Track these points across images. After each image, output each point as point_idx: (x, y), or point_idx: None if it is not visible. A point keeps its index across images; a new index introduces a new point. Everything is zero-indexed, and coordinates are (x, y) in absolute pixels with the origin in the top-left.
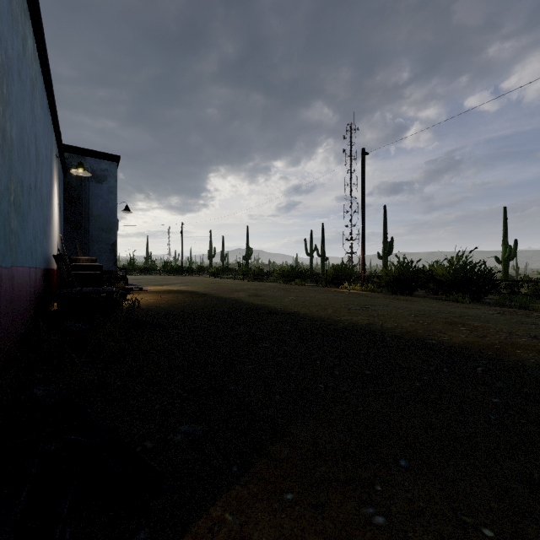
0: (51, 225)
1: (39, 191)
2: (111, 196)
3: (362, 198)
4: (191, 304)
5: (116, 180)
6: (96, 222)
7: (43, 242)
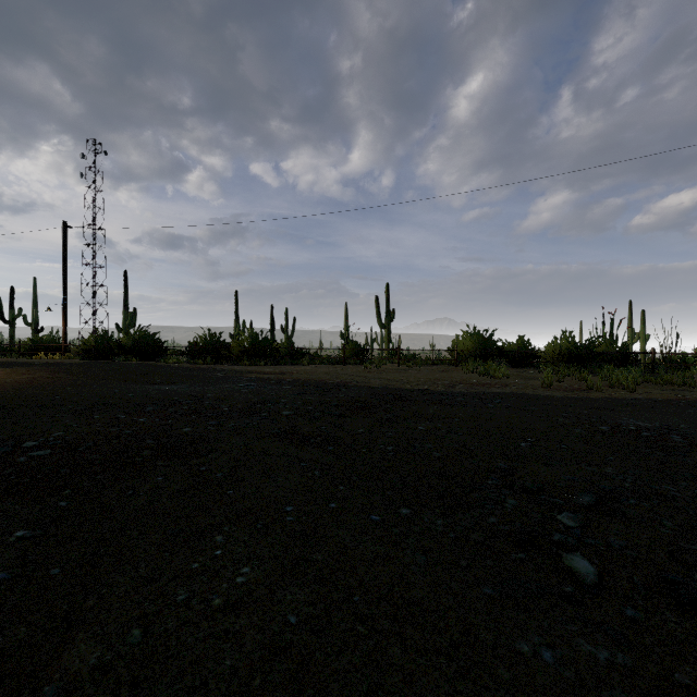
0: None
1: None
2: None
3: (64, 270)
4: None
5: None
6: None
7: None
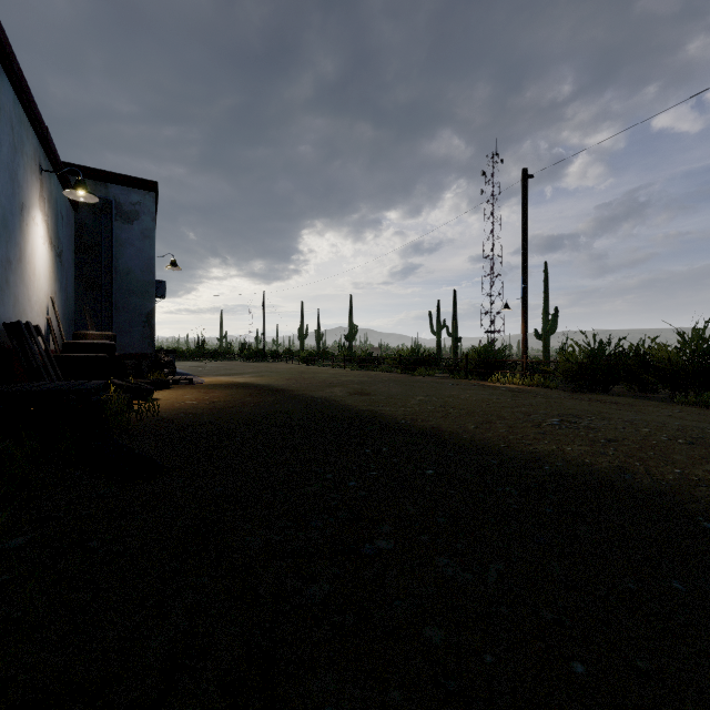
0: (13, 274)
1: None
2: (146, 242)
3: (523, 244)
4: (250, 409)
5: (152, 219)
6: (123, 281)
7: None
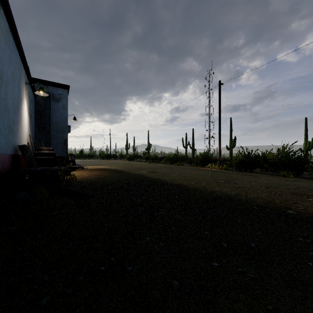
0: (19, 126)
1: (2, 100)
2: (64, 110)
3: (219, 111)
4: (111, 178)
5: (67, 101)
6: (55, 126)
7: (8, 136)
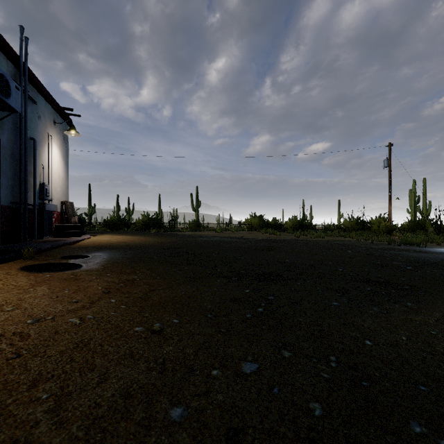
0: None
1: None
2: None
3: None
4: None
5: None
6: None
7: None
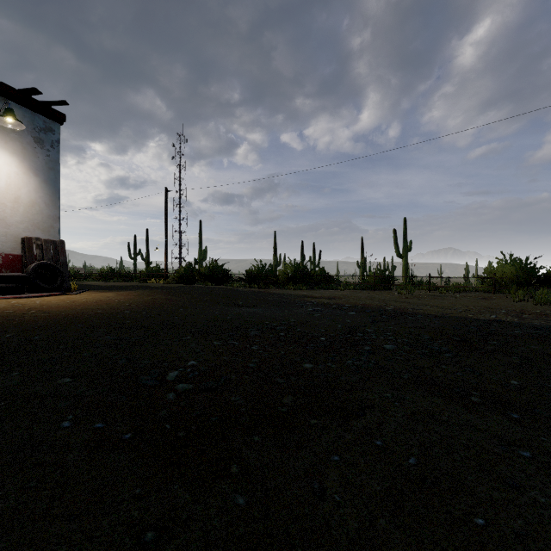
0: None
1: None
2: None
3: (165, 221)
4: None
5: None
6: None
7: None
